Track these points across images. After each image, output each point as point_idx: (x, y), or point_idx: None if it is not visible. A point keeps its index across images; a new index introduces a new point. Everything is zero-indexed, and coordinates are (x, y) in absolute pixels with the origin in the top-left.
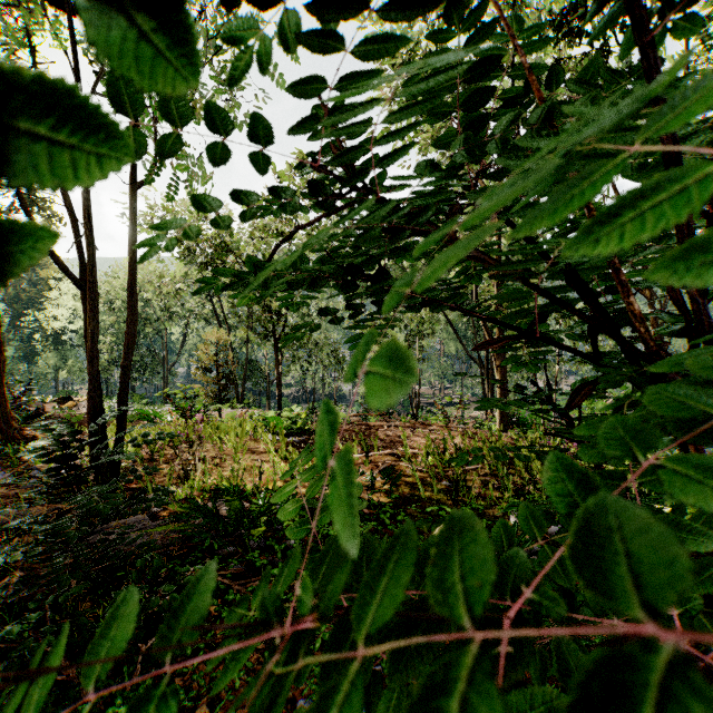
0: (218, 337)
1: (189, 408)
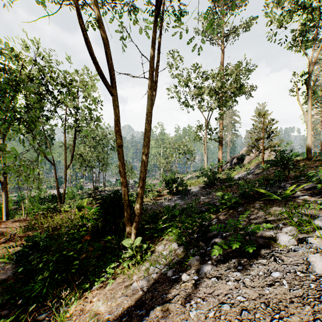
0: None
1: None
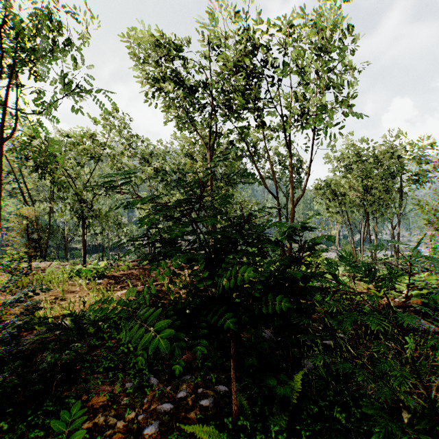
0: (29, 213)
1: (15, 267)
